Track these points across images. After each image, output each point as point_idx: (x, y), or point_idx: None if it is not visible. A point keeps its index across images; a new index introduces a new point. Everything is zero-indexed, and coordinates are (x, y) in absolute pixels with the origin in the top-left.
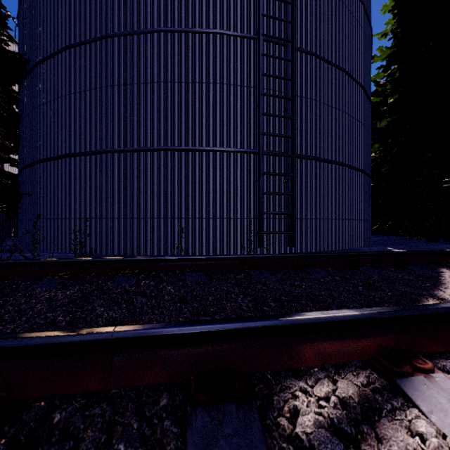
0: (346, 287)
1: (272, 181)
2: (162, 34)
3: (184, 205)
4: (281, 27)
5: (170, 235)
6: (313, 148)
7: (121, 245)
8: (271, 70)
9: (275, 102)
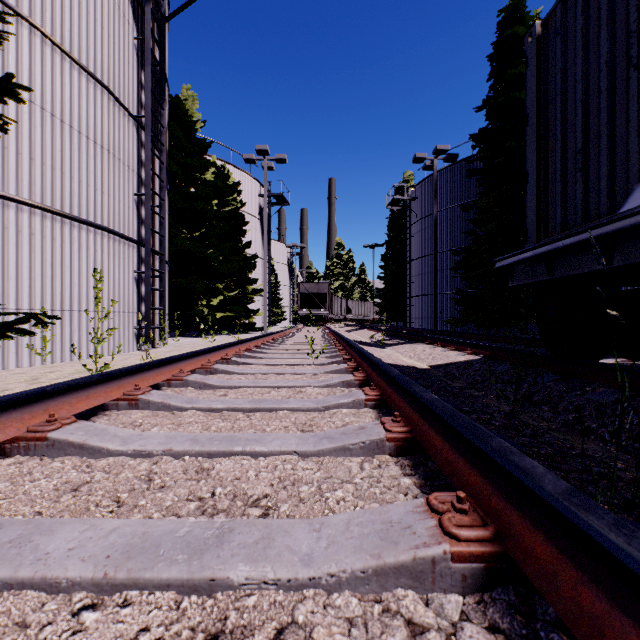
0: None
1: None
2: None
3: None
4: None
5: None
6: None
7: None
8: None
9: None
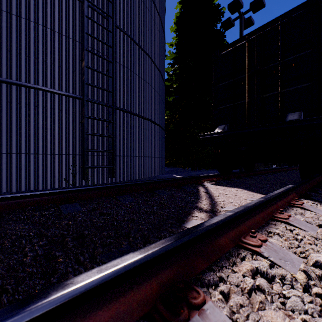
0: (145, 209)
1: (96, 124)
2: None
3: None
4: (104, 2)
5: None
6: (129, 104)
7: None
8: (95, 34)
9: (99, 61)
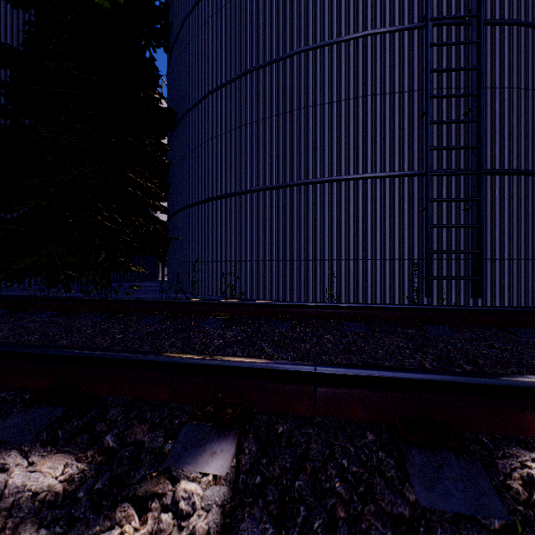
0: None
1: (445, 209)
2: (302, 54)
3: (327, 245)
4: None
5: (311, 279)
6: (514, 157)
7: (259, 289)
8: (444, 62)
9: (450, 103)
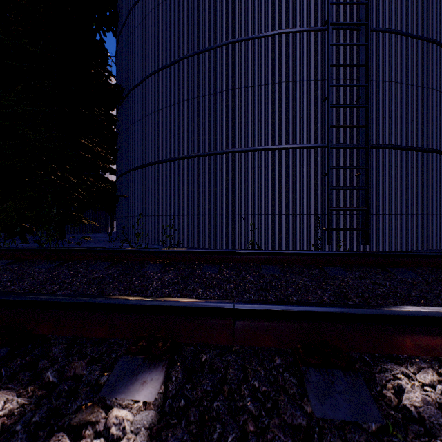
0: None
1: (342, 175)
2: (230, 45)
3: (250, 203)
4: (353, 10)
5: (237, 230)
6: (393, 135)
7: (194, 238)
8: (341, 59)
9: (345, 91)
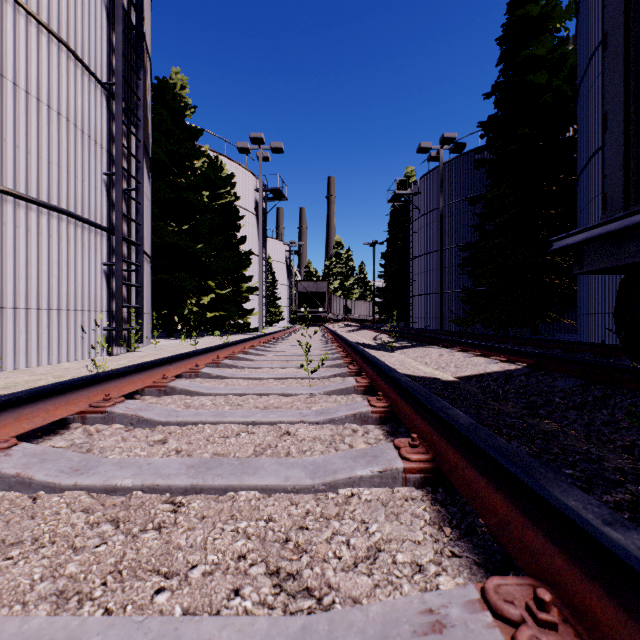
0: None
1: None
2: None
3: None
4: None
5: None
6: None
7: (598, 337)
8: None
9: None
